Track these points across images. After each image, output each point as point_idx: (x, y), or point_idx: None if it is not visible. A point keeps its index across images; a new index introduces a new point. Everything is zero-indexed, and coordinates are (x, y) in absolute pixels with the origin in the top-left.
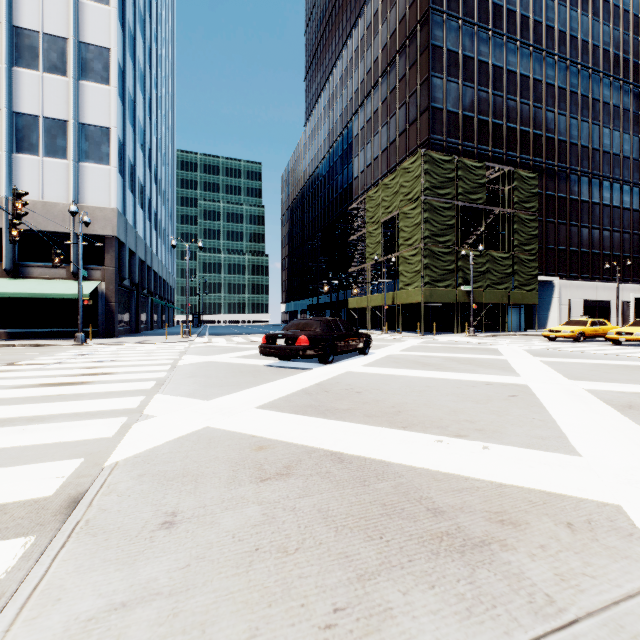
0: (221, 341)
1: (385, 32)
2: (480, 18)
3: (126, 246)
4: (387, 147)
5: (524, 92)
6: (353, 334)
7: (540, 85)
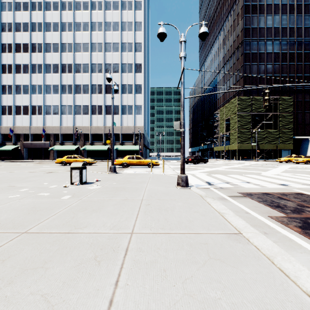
0: (170, 161)
1: (228, 44)
2: (267, 36)
3: (144, 135)
4: (229, 89)
5: (291, 59)
6: (202, 159)
7: (300, 54)
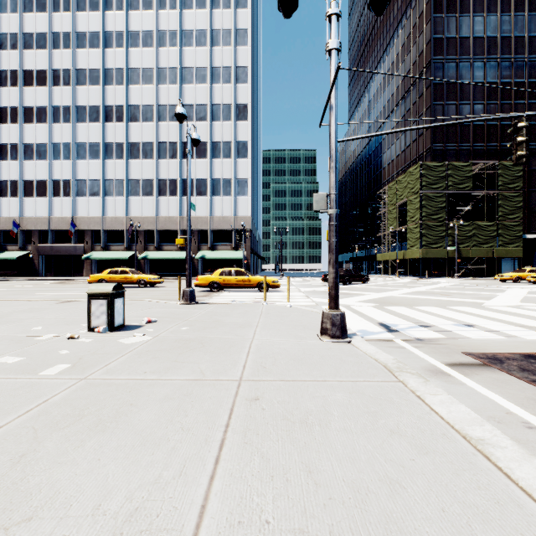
0: (300, 279)
1: (403, 69)
2: (475, 52)
3: (252, 232)
4: (404, 149)
5: (519, 95)
6: (358, 275)
7: (535, 85)
